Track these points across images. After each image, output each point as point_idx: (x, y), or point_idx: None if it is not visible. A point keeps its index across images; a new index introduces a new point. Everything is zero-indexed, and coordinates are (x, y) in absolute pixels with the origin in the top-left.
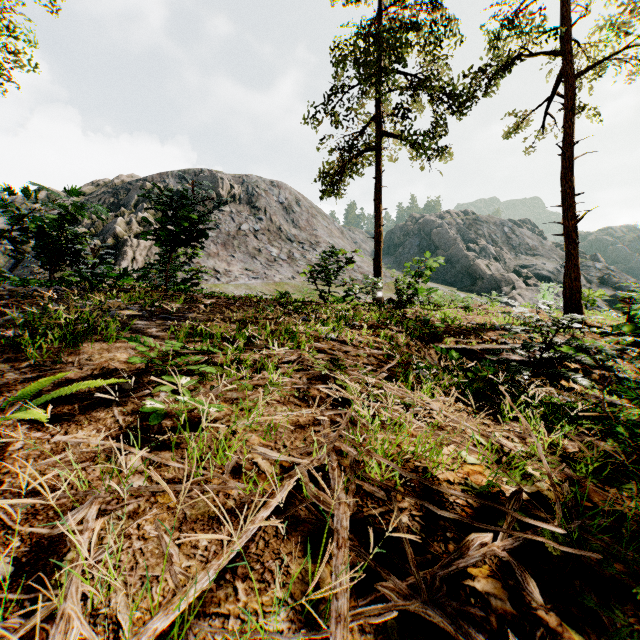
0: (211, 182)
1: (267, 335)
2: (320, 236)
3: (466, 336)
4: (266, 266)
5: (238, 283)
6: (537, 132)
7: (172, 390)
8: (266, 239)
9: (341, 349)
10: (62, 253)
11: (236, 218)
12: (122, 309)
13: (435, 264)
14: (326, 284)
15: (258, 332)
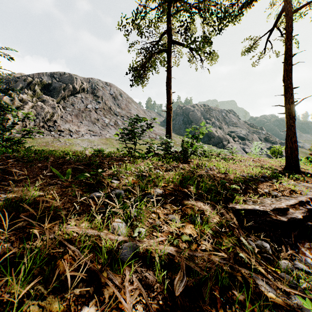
0: (69, 80)
1: None
2: (133, 113)
3: (247, 190)
4: (101, 128)
5: (83, 138)
6: (260, 53)
7: None
8: (102, 113)
9: None
10: None
11: (84, 101)
12: None
13: (205, 130)
14: (133, 143)
15: None
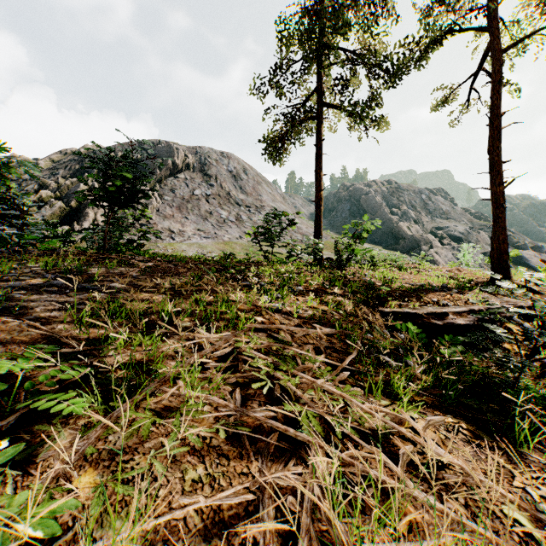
0: (167, 152)
1: (201, 308)
2: (264, 201)
3: (408, 298)
4: (216, 227)
5: (191, 242)
6: (462, 106)
7: (9, 441)
8: (217, 203)
9: (287, 324)
10: (0, 213)
11: (190, 184)
12: (36, 277)
13: (371, 226)
14: (270, 245)
15: (189, 307)
